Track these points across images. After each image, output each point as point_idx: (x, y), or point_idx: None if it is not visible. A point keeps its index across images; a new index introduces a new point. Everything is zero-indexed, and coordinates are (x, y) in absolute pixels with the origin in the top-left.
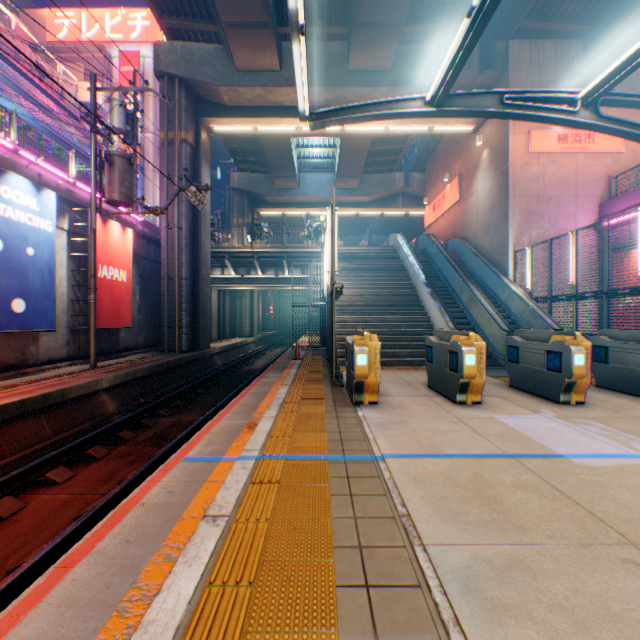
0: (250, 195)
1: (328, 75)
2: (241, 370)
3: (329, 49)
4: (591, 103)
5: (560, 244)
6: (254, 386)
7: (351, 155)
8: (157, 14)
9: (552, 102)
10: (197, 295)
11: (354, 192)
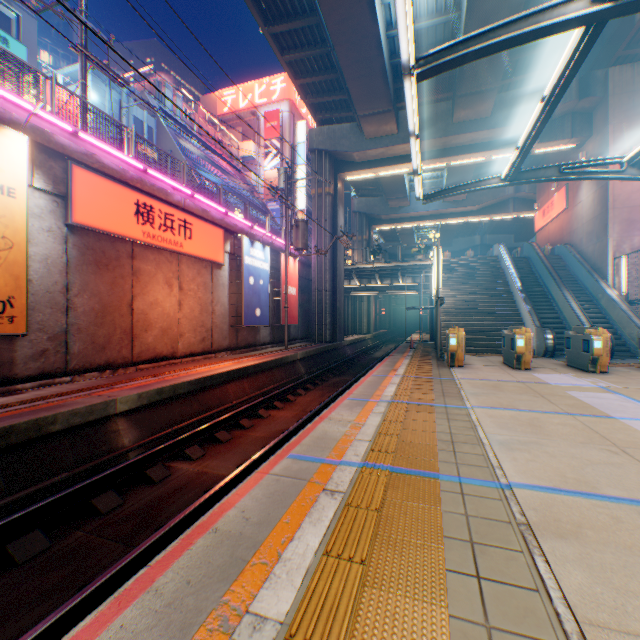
0: (367, 215)
1: (435, 130)
2: (366, 358)
3: (436, 109)
4: (634, 164)
5: None
6: (388, 359)
7: (457, 176)
8: (313, 115)
9: (603, 165)
10: (335, 302)
11: (461, 203)
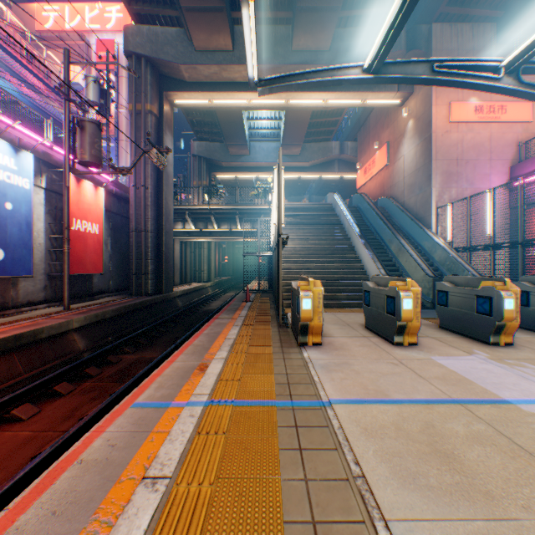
0: (208, 161)
1: (274, 54)
2: (199, 311)
3: (275, 32)
4: (514, 70)
5: (476, 201)
6: (208, 327)
7: (294, 126)
8: (125, 0)
9: (478, 70)
10: (161, 246)
11: (296, 158)
